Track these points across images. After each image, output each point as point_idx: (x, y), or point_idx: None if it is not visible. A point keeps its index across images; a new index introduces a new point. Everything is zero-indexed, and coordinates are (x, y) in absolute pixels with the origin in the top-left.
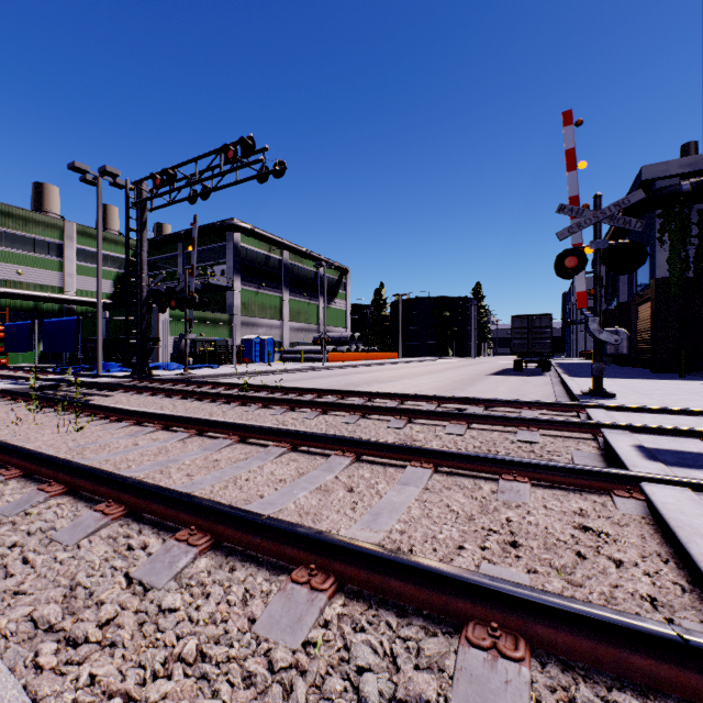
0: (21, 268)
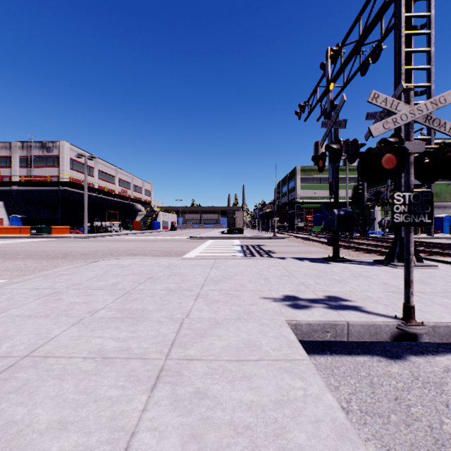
0: (315, 191)
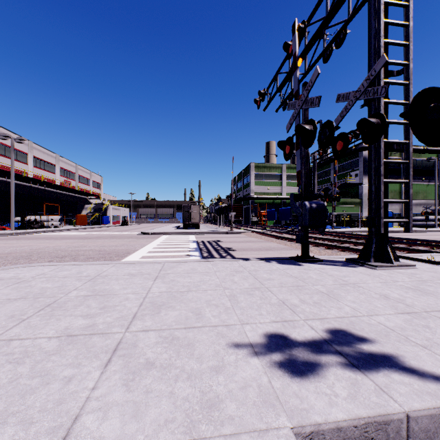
0: (268, 187)
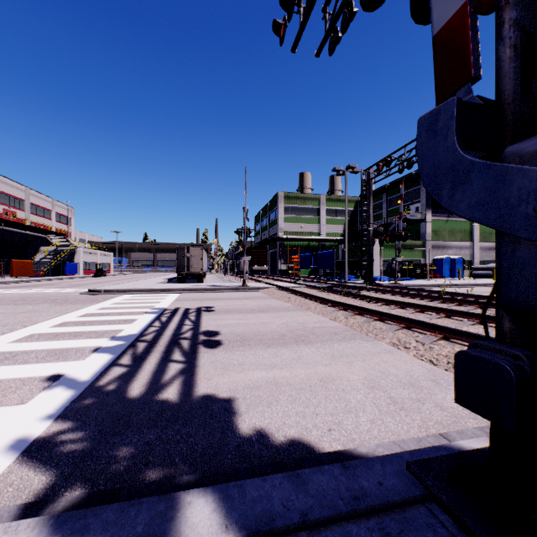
0: (302, 225)
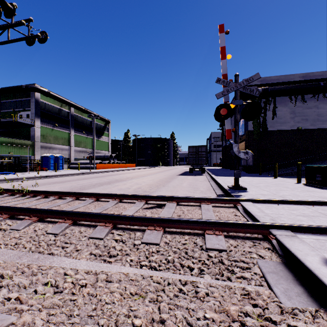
0: None
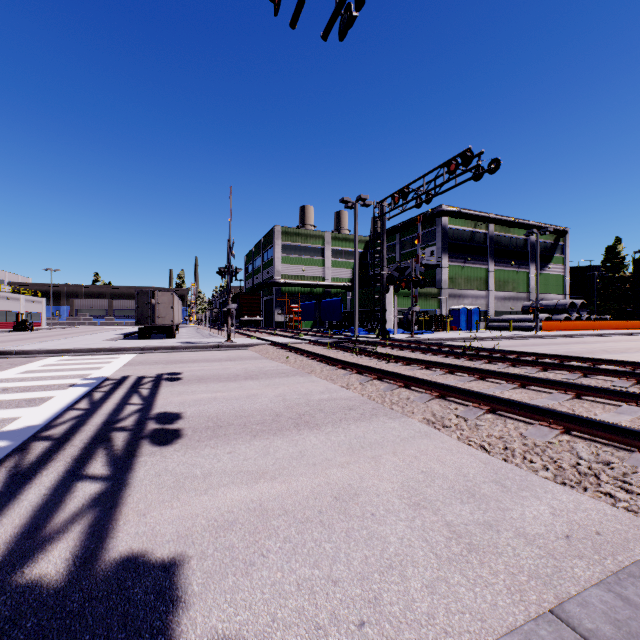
0: (304, 267)
